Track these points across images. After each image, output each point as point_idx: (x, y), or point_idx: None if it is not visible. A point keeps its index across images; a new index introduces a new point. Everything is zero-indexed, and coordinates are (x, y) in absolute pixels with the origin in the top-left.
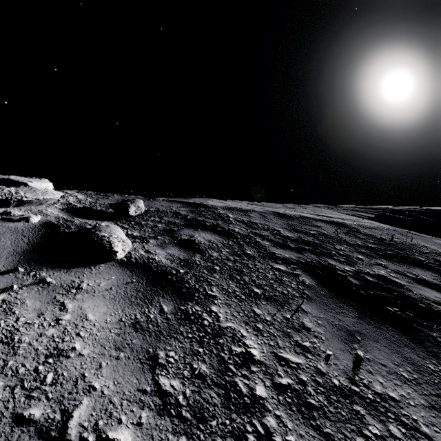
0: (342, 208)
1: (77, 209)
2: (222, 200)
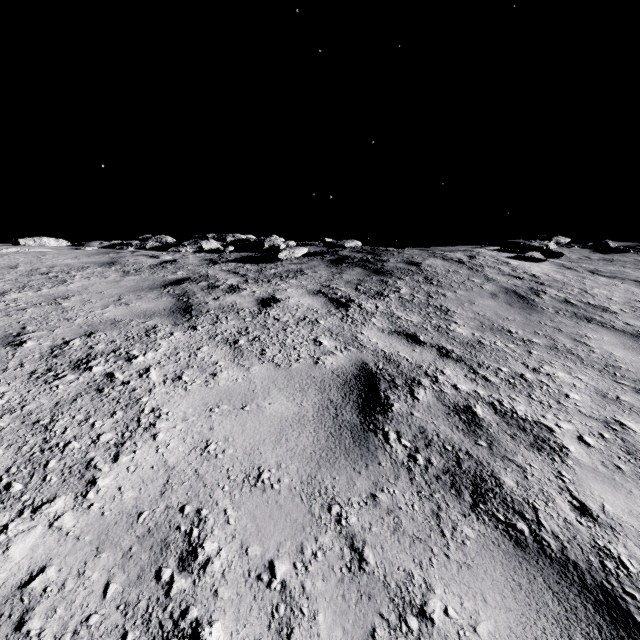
0: None
1: None
2: None
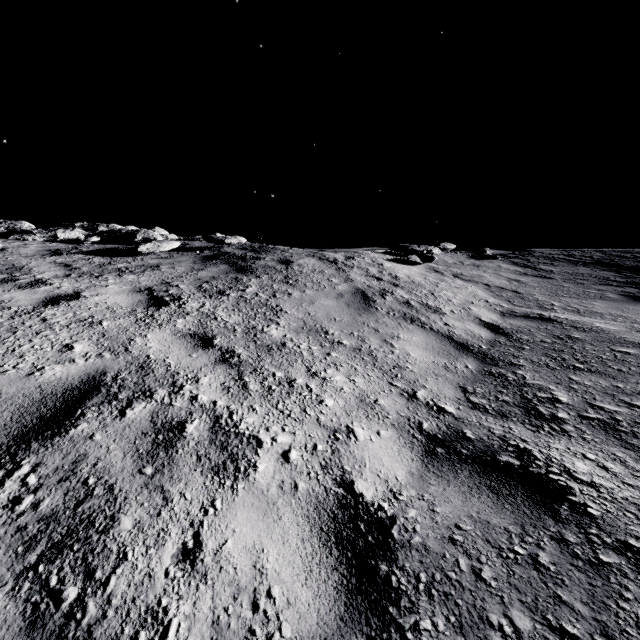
0: None
1: None
2: None
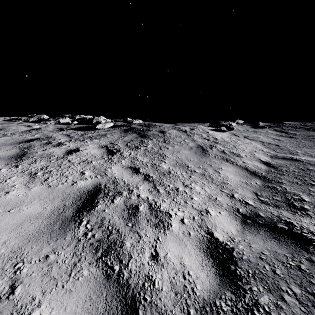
0: None
1: None
2: None
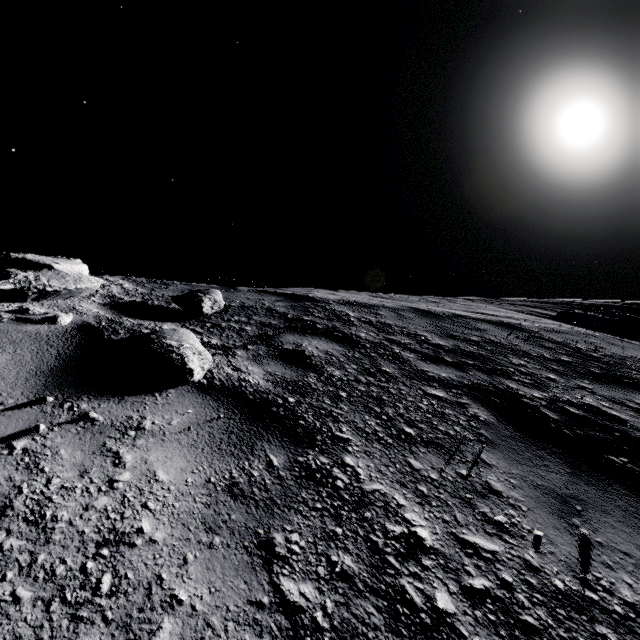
0: (506, 302)
1: (125, 305)
2: (332, 291)
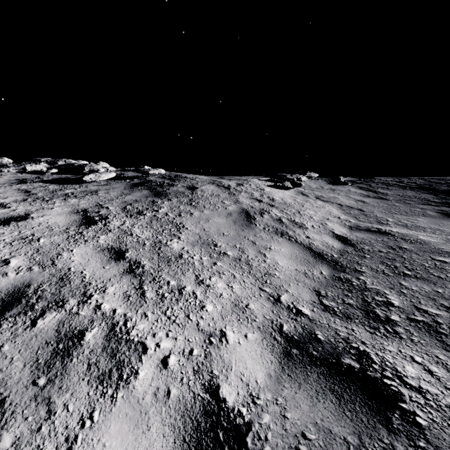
0: None
1: None
2: None
